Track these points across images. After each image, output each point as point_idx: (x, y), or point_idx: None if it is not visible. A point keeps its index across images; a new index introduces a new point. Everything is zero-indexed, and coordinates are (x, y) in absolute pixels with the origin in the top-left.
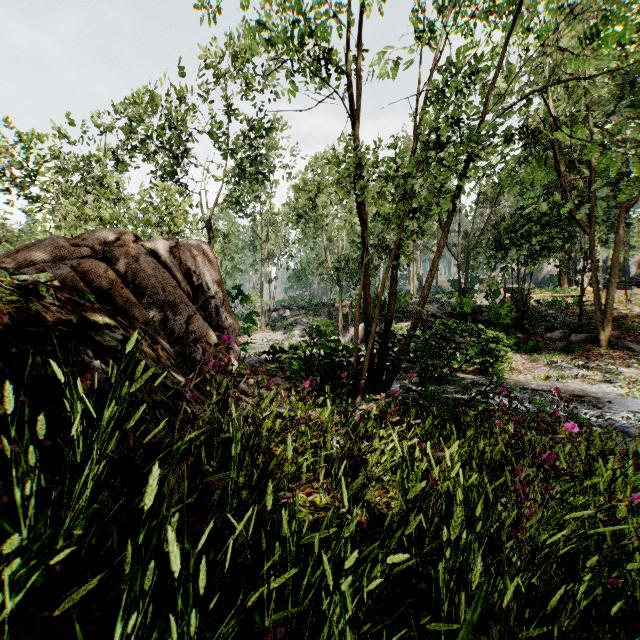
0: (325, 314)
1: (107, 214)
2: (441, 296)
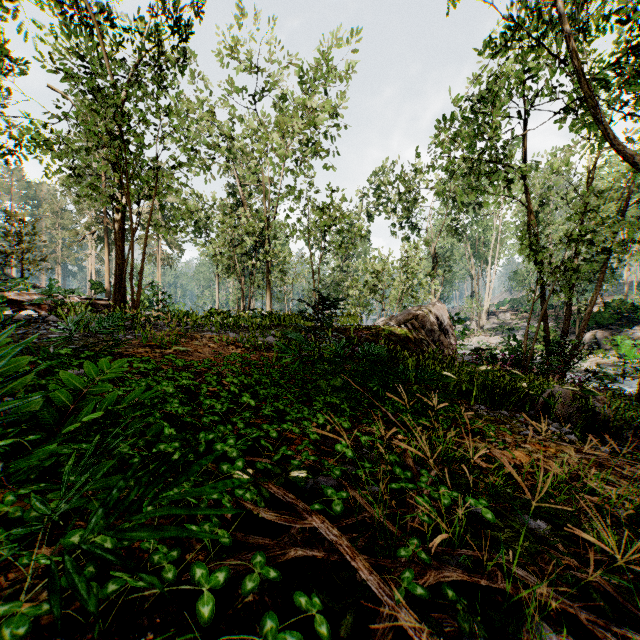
0: (551, 318)
1: (378, 268)
2: None
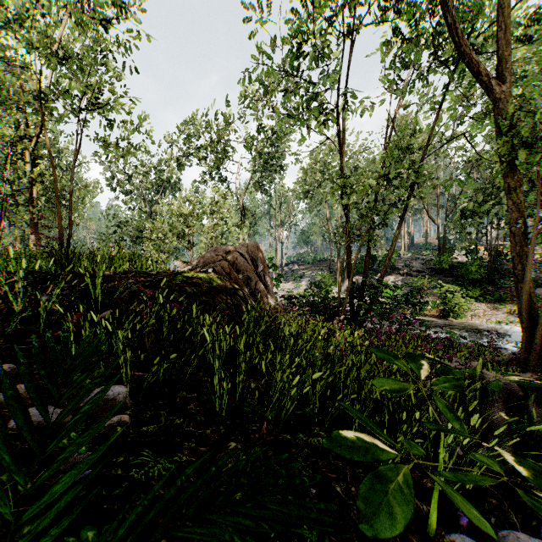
0: (326, 268)
1: (185, 210)
2: (427, 253)
